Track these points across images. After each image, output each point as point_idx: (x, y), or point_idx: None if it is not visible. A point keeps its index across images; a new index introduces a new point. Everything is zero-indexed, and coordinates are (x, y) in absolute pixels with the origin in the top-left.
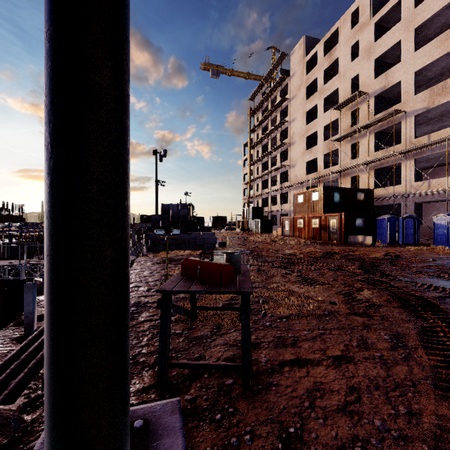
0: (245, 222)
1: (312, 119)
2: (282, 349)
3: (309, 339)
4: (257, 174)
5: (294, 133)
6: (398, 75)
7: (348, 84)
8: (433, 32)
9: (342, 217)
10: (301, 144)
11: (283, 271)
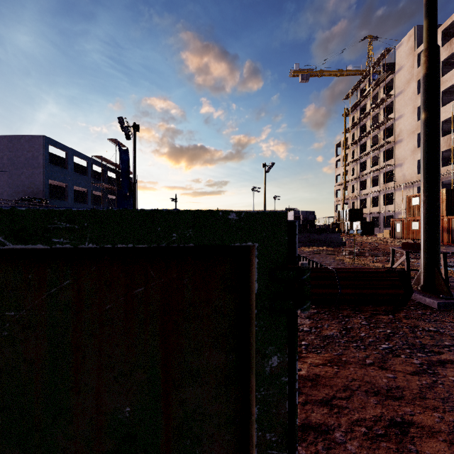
0: (341, 224)
1: None
2: None
3: None
4: (353, 174)
5: (402, 130)
6: None
7: None
8: None
9: None
10: (411, 141)
11: None
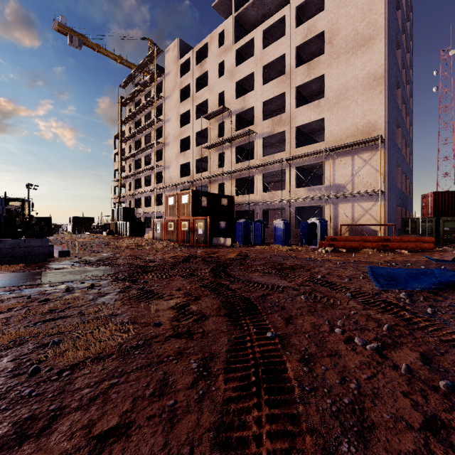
0: (115, 224)
1: (186, 123)
2: (8, 454)
3: (81, 407)
4: (130, 171)
5: (169, 133)
6: (252, 101)
7: (216, 97)
8: (275, 75)
9: (208, 220)
10: (176, 146)
11: (125, 284)
